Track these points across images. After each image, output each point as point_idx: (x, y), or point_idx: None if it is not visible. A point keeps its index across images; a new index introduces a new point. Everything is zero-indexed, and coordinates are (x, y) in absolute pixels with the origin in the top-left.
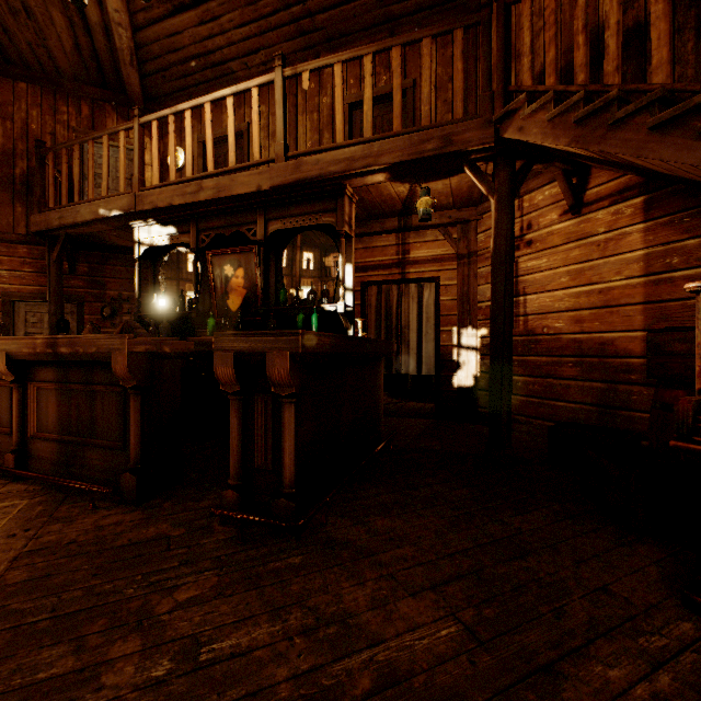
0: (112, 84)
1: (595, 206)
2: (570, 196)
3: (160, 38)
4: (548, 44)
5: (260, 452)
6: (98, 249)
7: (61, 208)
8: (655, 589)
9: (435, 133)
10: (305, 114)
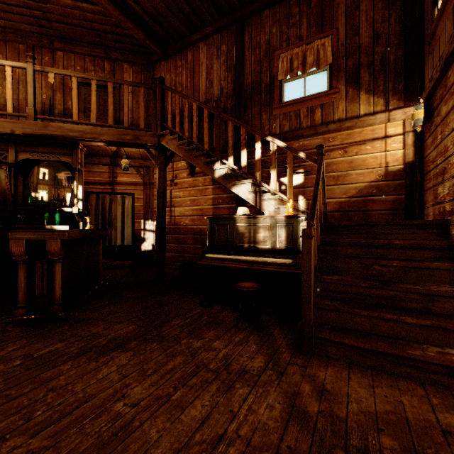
0: None
1: (199, 175)
2: (190, 169)
3: None
4: (177, 115)
5: (39, 288)
6: None
7: None
8: (196, 305)
9: (131, 132)
10: (40, 75)
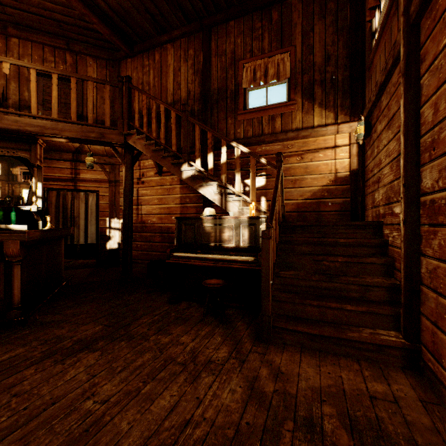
0: None
1: (166, 174)
2: (157, 168)
3: None
4: (144, 115)
5: None
6: None
7: None
8: (164, 303)
9: (96, 129)
10: None
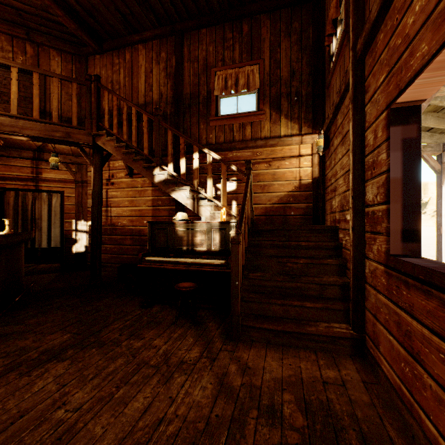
0: None
1: (138, 176)
2: (128, 169)
3: None
4: (114, 116)
5: None
6: None
7: None
8: (136, 307)
9: (61, 129)
10: None
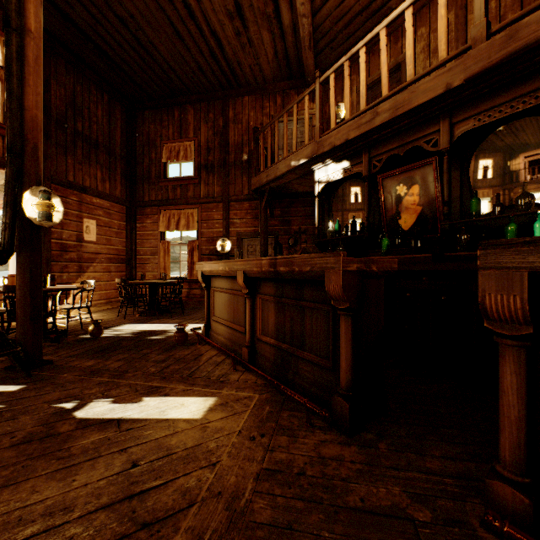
0: (294, 74)
1: None
2: None
3: (331, 13)
4: None
5: None
6: (286, 197)
7: (267, 169)
8: None
9: None
10: None
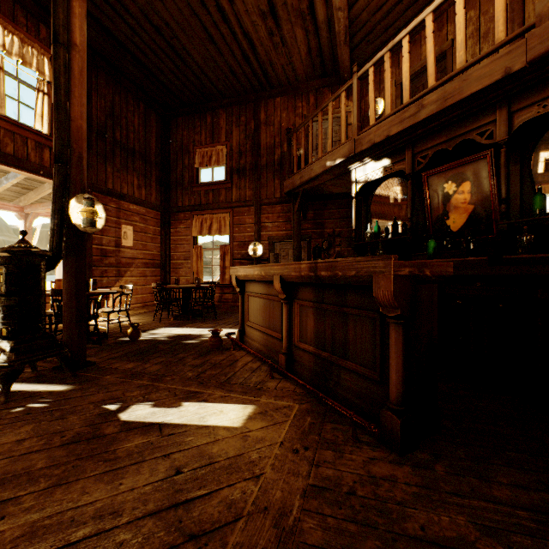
0: (328, 71)
1: None
2: None
3: (368, 3)
4: None
5: None
6: (319, 199)
7: (301, 170)
8: None
9: None
10: None
